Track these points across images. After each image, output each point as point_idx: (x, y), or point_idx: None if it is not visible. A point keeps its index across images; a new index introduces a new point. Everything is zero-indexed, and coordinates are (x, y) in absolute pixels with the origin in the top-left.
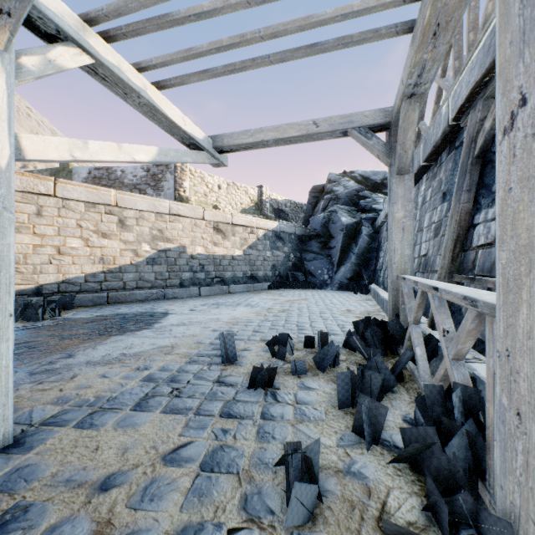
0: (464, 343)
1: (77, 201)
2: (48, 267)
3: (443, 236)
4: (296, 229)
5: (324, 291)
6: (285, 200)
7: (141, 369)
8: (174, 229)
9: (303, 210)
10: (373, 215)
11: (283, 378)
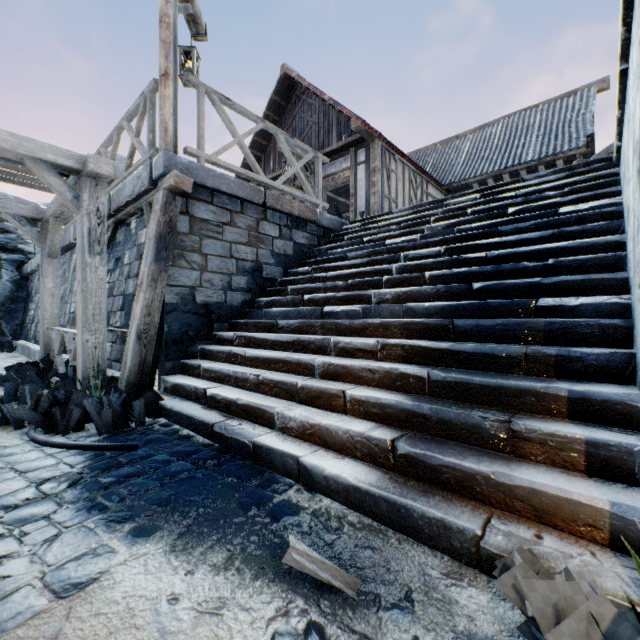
0: (76, 352)
1: None
2: None
3: None
4: None
5: None
6: None
7: None
8: None
9: None
10: (20, 257)
11: None
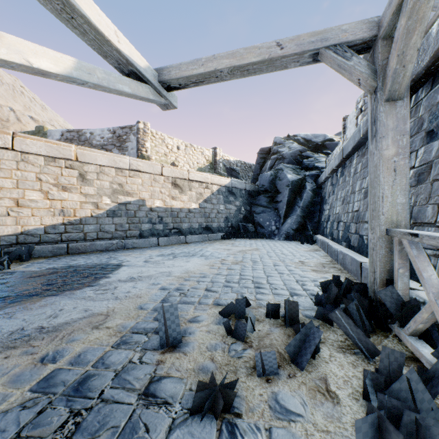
0: None
1: (36, 154)
2: (5, 218)
3: (437, 180)
4: (246, 185)
5: (273, 241)
6: (236, 160)
7: (46, 361)
8: (134, 183)
9: (251, 169)
10: (316, 172)
11: (245, 383)
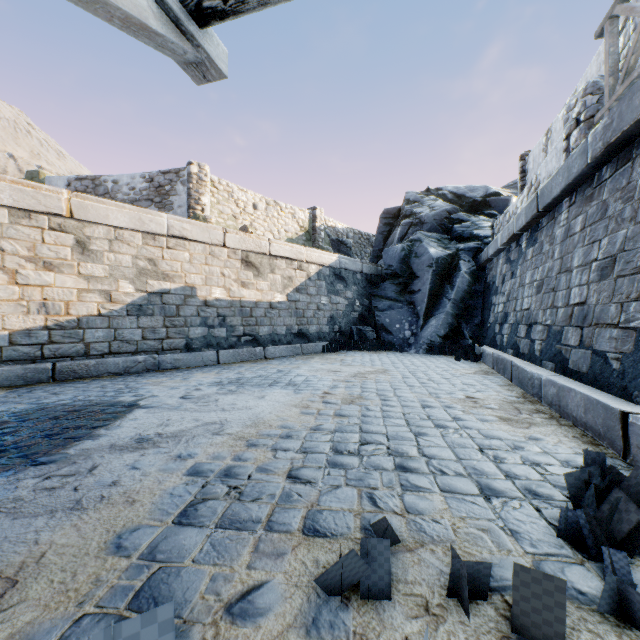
0: None
1: None
2: None
3: None
4: (363, 265)
5: (407, 355)
6: (347, 228)
7: None
8: (175, 259)
9: (370, 243)
10: (475, 244)
11: None
